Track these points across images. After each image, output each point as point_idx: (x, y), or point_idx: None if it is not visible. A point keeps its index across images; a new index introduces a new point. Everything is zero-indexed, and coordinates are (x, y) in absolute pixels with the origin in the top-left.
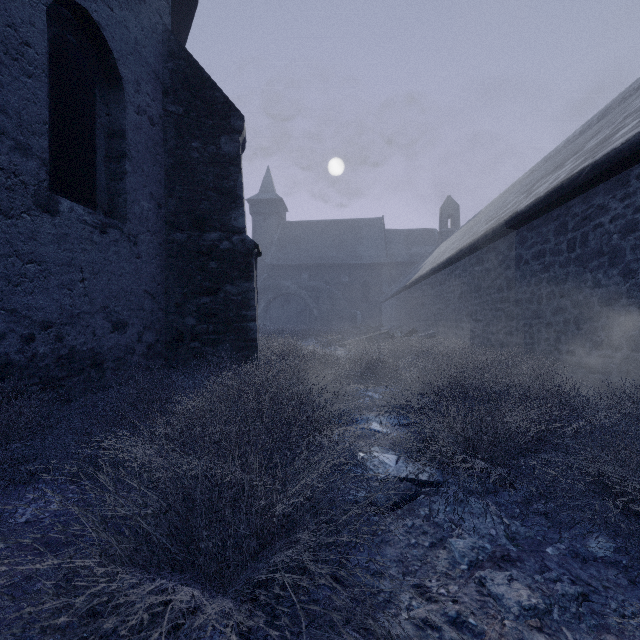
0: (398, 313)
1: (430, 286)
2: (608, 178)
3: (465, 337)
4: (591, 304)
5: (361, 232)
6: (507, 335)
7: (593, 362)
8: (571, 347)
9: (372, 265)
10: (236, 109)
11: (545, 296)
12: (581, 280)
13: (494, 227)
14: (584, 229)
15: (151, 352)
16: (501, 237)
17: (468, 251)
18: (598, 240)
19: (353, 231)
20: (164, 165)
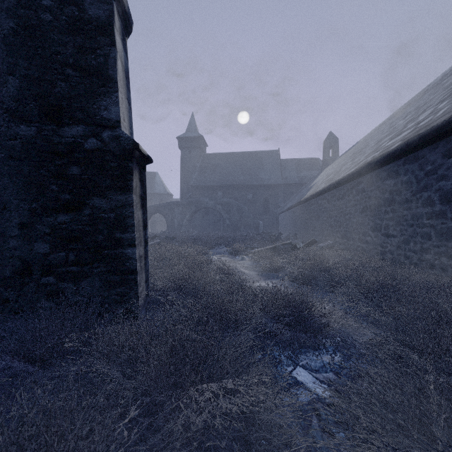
0: (293, 223)
1: (326, 201)
2: None
3: (371, 251)
4: None
5: (262, 161)
6: (441, 256)
7: None
8: None
9: (271, 186)
10: None
11: None
12: None
13: (424, 132)
14: None
15: None
16: (429, 144)
17: (378, 164)
18: None
19: (256, 160)
20: (0, 29)
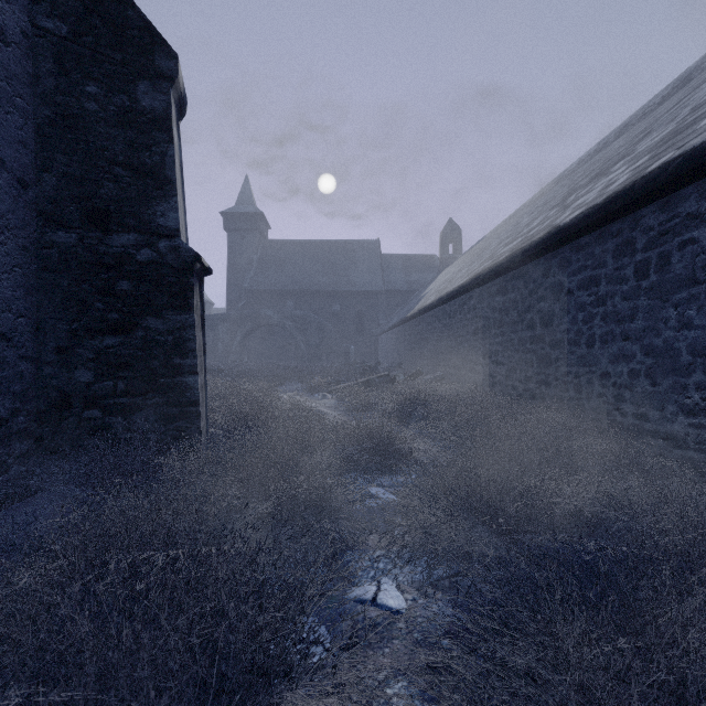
0: (397, 348)
1: (436, 319)
2: (705, 175)
3: (482, 382)
4: (676, 352)
5: (355, 255)
6: (541, 384)
7: (679, 433)
8: (641, 408)
9: (367, 293)
10: (163, 41)
11: (599, 337)
12: (658, 318)
13: (525, 247)
14: (664, 248)
15: (0, 433)
16: (532, 260)
17: (487, 277)
18: (688, 263)
19: (346, 254)
20: (34, 117)
